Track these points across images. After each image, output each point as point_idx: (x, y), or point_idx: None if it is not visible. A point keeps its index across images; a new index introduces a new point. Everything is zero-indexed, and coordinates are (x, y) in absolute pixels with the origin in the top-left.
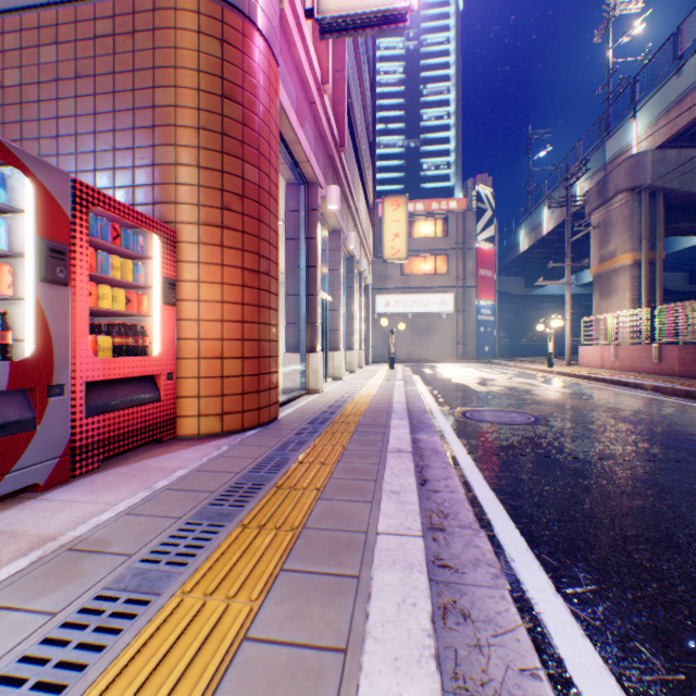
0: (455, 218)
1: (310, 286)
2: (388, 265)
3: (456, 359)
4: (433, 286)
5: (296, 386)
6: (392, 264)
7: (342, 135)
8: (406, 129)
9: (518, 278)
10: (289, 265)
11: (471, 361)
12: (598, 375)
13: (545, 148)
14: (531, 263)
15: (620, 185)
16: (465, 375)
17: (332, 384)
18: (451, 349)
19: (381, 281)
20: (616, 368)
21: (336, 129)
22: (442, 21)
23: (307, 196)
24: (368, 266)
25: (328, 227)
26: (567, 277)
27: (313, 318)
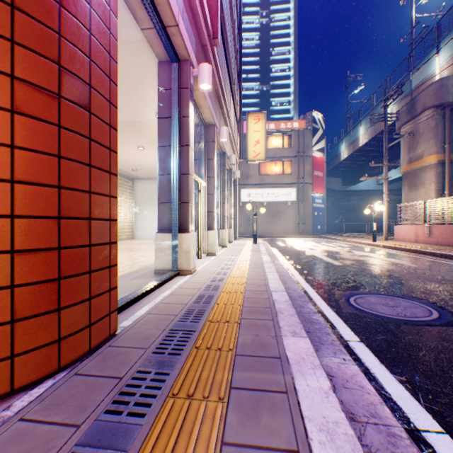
0: (297, 134)
1: (182, 165)
2: (250, 168)
3: (298, 234)
4: (281, 183)
5: (167, 267)
6: (252, 167)
7: (214, 27)
8: (260, 78)
9: (337, 179)
10: (161, 144)
11: (309, 236)
12: (425, 249)
13: (359, 86)
14: (347, 168)
15: (427, 103)
16: (313, 248)
17: (206, 260)
18: (294, 227)
19: (244, 179)
20: (429, 242)
21: (209, 18)
22: (284, 5)
23: (178, 73)
24: (236, 165)
25: (203, 120)
26: (385, 174)
27: (185, 197)
